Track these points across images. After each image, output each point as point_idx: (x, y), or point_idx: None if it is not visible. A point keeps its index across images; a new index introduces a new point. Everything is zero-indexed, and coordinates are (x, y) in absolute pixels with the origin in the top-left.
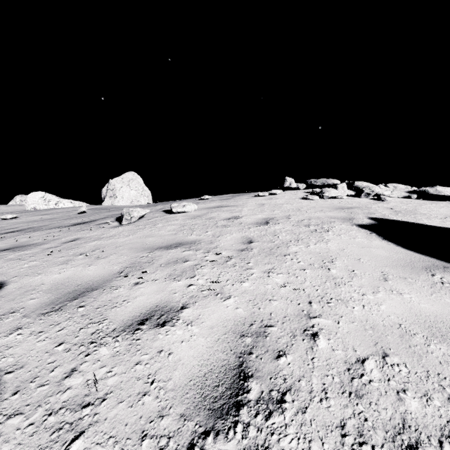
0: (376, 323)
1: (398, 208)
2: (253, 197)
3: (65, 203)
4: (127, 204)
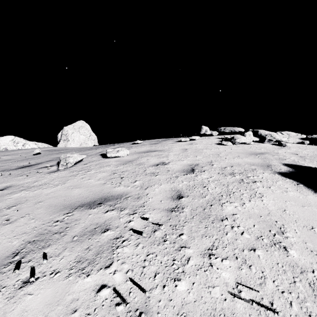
0: None
1: (301, 153)
2: (176, 142)
3: (30, 144)
4: (77, 146)
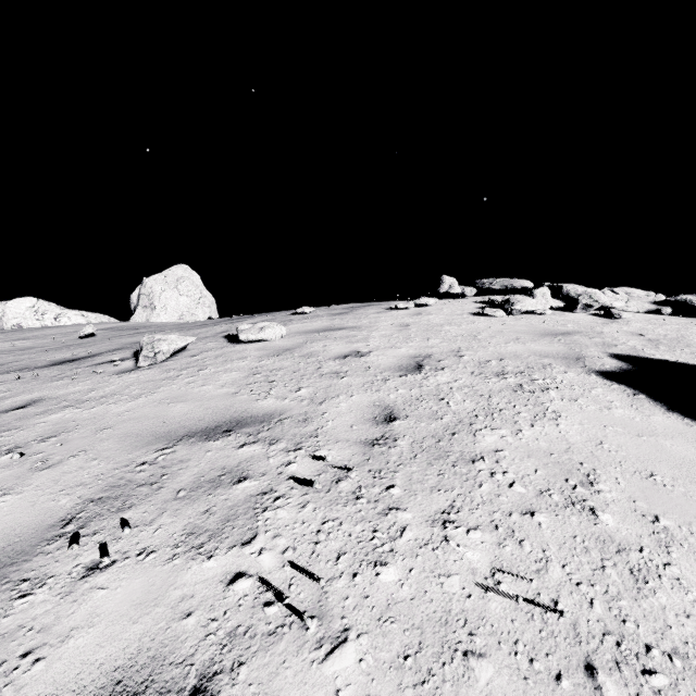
0: None
1: (651, 334)
2: (387, 310)
3: (71, 317)
4: (173, 319)
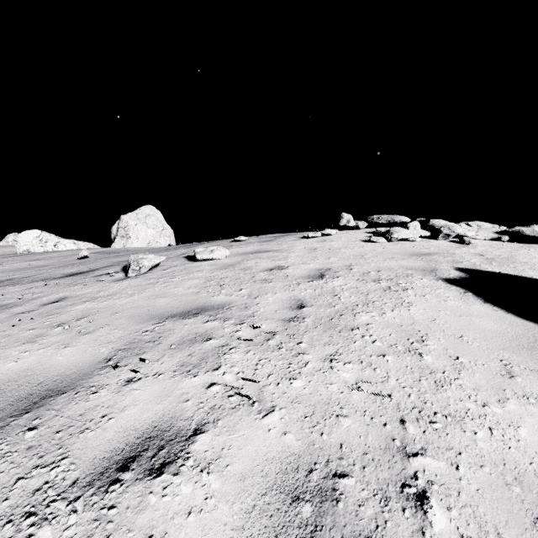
0: (521, 468)
1: (489, 254)
2: (301, 238)
3: (66, 244)
4: (143, 246)
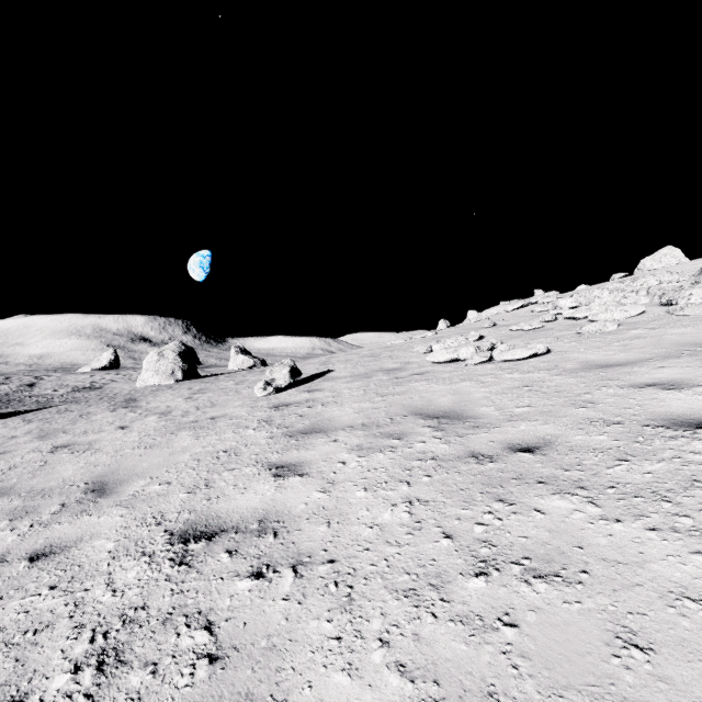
0: None
1: None
2: None
3: None
4: None
